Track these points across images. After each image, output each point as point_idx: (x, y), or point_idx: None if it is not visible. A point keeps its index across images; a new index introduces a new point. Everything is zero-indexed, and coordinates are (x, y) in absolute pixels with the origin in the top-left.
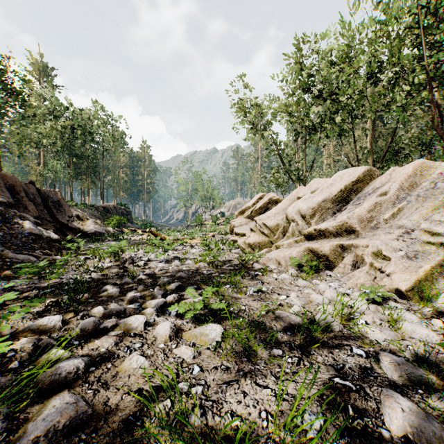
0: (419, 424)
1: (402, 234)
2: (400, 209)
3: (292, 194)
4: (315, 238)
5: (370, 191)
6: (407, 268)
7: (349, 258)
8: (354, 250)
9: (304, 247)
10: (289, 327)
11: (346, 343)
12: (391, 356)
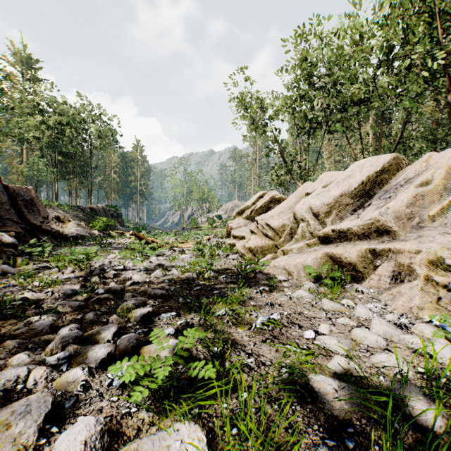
0: None
1: None
2: (450, 202)
3: (298, 191)
4: (332, 241)
5: (401, 181)
6: None
7: (385, 267)
8: (394, 257)
9: (321, 252)
10: (343, 418)
11: None
12: None
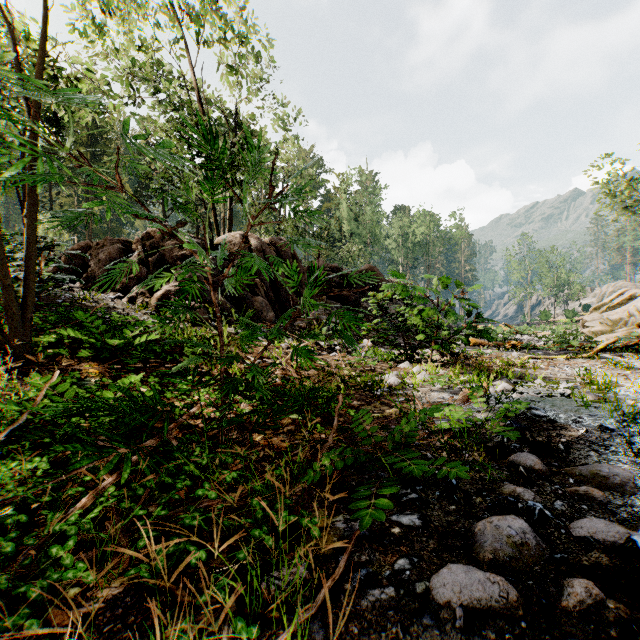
0: None
1: None
2: None
3: None
4: None
5: None
6: None
7: None
8: None
9: (626, 331)
10: None
11: None
12: None
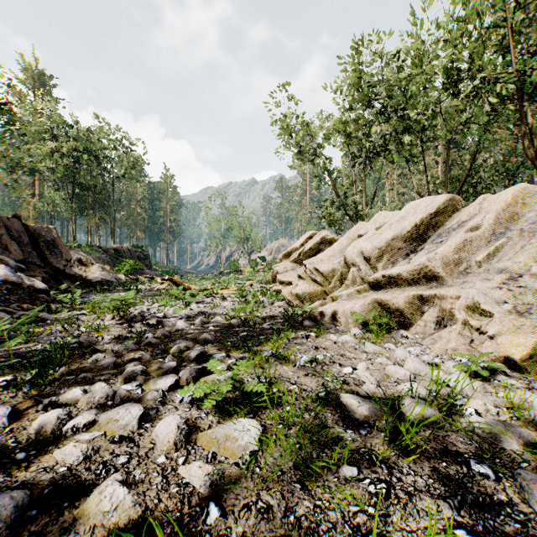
0: None
1: (506, 281)
2: (497, 248)
3: (351, 232)
4: (383, 287)
5: (454, 225)
6: (518, 328)
7: (431, 313)
8: (439, 303)
9: (370, 298)
10: (362, 420)
11: (455, 450)
12: None
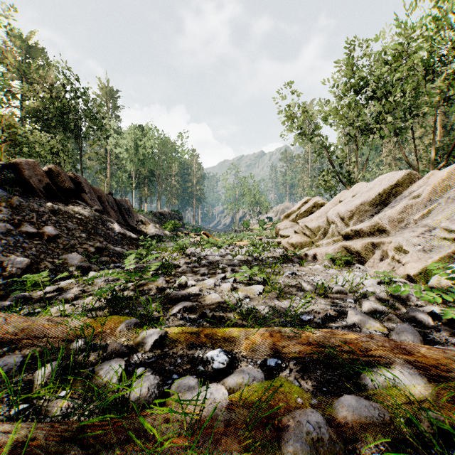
0: (362, 319)
1: (424, 232)
2: (431, 210)
3: (335, 198)
4: (351, 238)
5: (406, 194)
6: (420, 259)
7: (378, 254)
8: (382, 247)
9: (339, 245)
10: (309, 290)
11: (346, 299)
12: (368, 300)
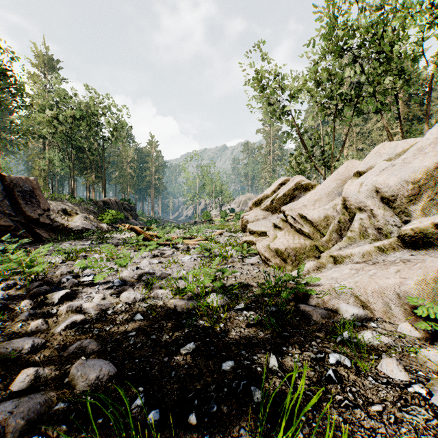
0: None
1: None
2: None
3: (338, 171)
4: (434, 243)
5: None
6: None
7: None
8: None
9: (435, 269)
10: None
11: None
12: None
